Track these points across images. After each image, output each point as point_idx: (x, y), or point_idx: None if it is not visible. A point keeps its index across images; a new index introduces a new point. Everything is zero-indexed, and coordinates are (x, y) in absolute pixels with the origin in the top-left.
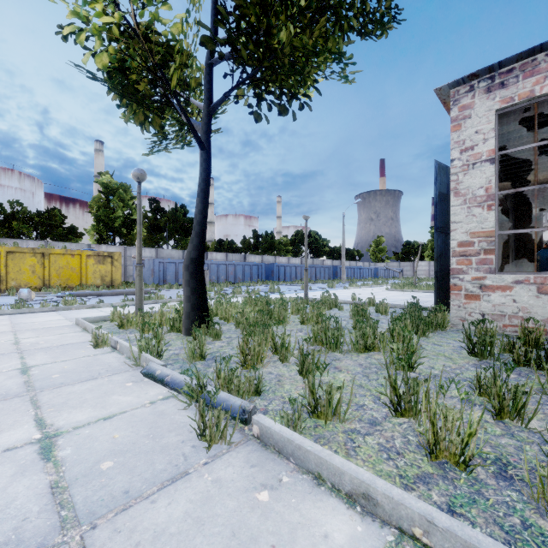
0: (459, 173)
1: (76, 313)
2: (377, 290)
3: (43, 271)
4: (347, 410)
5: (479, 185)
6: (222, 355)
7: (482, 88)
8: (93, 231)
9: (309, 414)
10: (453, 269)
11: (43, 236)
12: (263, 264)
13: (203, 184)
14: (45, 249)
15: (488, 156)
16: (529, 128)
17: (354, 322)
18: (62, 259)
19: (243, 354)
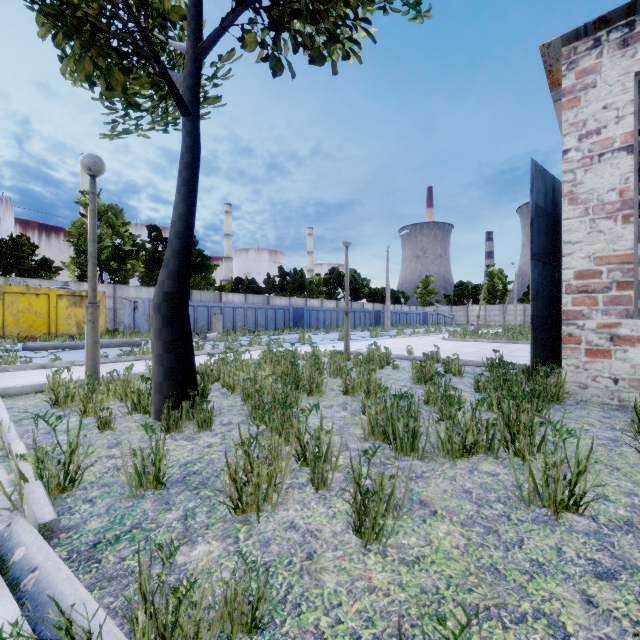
0: (577, 169)
1: (9, 378)
2: (431, 340)
3: None
4: None
5: (610, 186)
6: (203, 470)
7: (614, 41)
8: (73, 265)
9: None
10: (567, 311)
11: (4, 271)
12: (290, 307)
13: (186, 172)
14: None
15: (624, 142)
16: None
17: (425, 393)
18: (23, 299)
19: (236, 482)
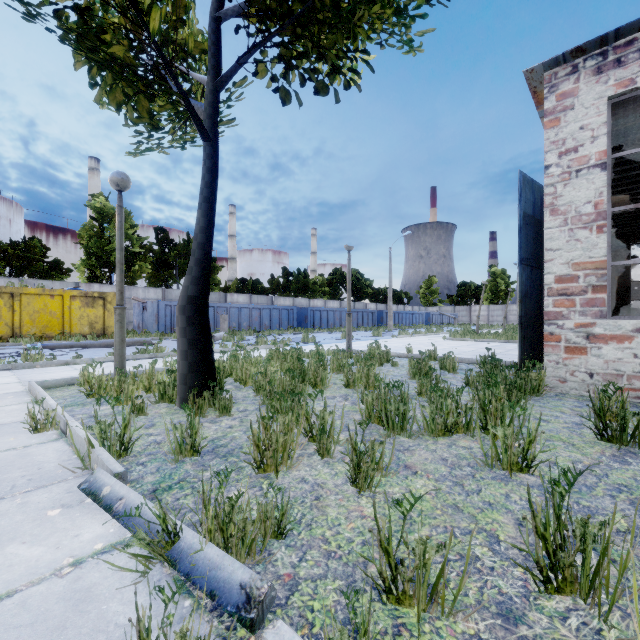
0: (557, 183)
1: (38, 373)
2: (432, 339)
3: (12, 315)
4: (458, 592)
5: (586, 199)
6: (228, 444)
7: (590, 68)
8: (83, 267)
9: (380, 595)
10: (549, 312)
11: (18, 273)
12: (294, 307)
13: (207, 190)
14: (15, 288)
15: (598, 159)
16: (639, 130)
17: (418, 385)
18: (38, 300)
19: (259, 448)
